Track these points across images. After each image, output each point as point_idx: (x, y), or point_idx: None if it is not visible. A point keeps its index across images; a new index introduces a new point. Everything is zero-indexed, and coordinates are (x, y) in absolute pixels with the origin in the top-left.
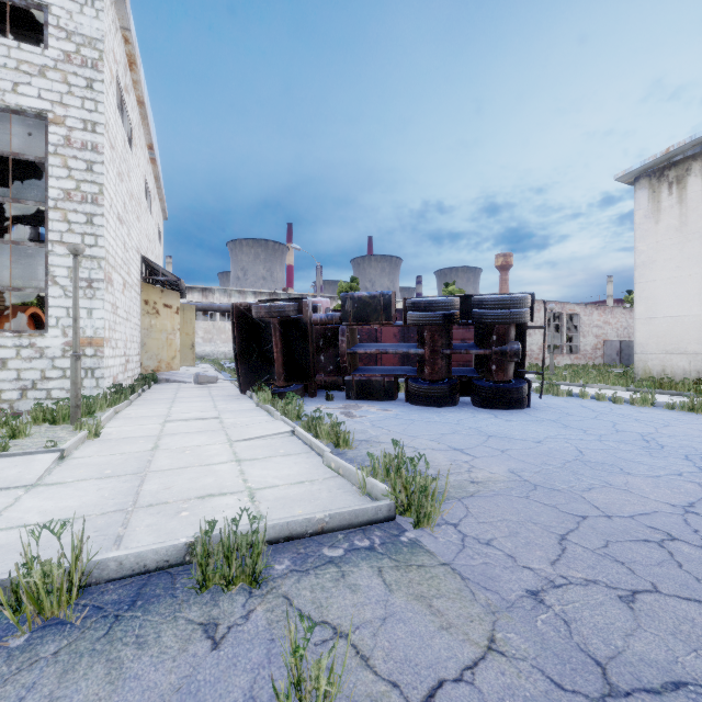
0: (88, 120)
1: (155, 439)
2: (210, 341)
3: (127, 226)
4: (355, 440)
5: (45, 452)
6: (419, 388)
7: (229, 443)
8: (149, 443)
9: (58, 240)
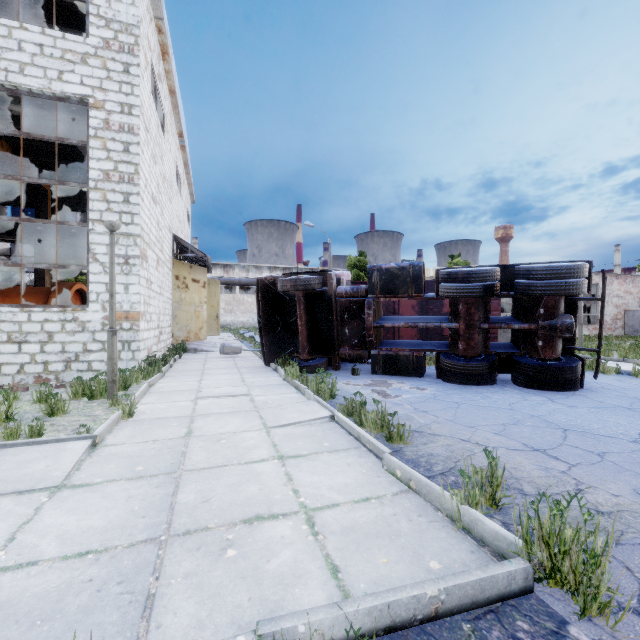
0: (125, 103)
1: (188, 421)
2: (230, 312)
3: (160, 206)
4: (405, 430)
5: (77, 439)
6: (454, 365)
7: (266, 430)
8: (182, 427)
9: (98, 219)
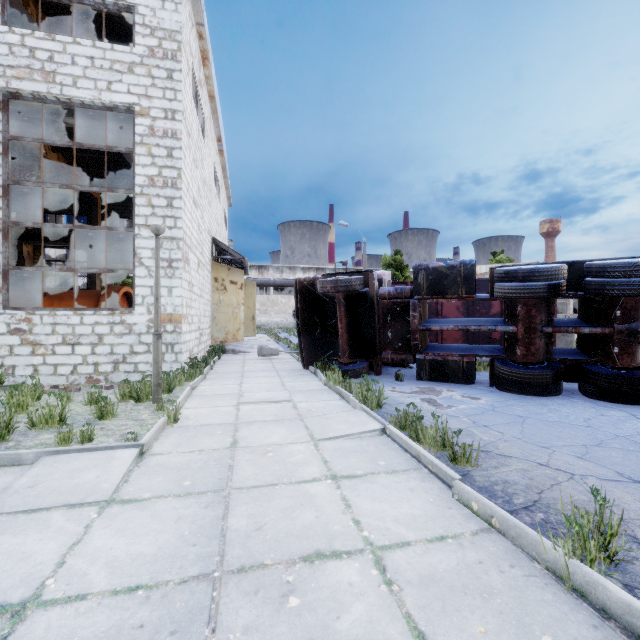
0: (168, 108)
1: (232, 429)
2: (265, 312)
3: (201, 210)
4: (468, 449)
5: (125, 447)
6: (512, 373)
7: (313, 443)
8: (227, 436)
9: (144, 224)
